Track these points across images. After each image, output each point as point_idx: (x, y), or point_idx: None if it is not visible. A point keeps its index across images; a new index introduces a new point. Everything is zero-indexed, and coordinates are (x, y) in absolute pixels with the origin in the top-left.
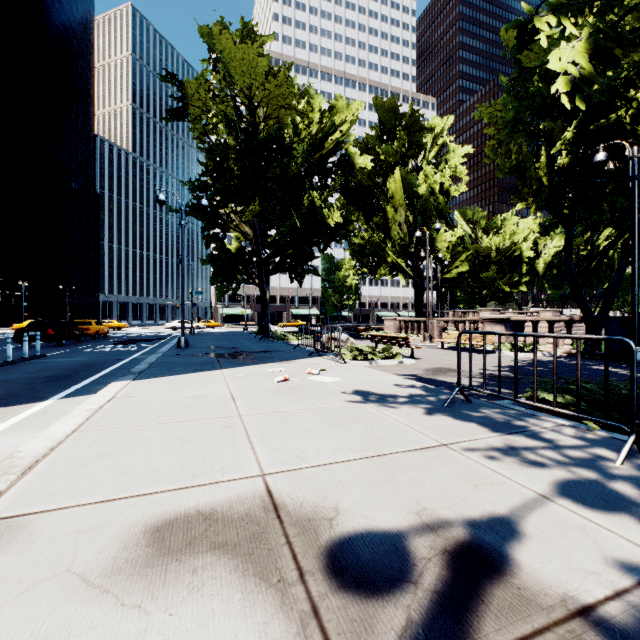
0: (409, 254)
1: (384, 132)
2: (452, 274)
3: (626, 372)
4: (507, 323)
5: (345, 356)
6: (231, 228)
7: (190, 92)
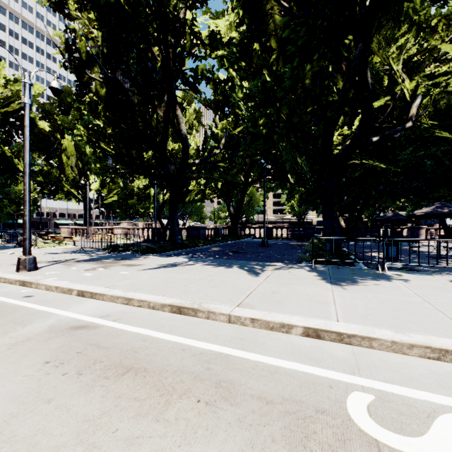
0: (80, 187)
1: (61, 104)
2: (108, 201)
3: (147, 244)
4: (123, 229)
5: (38, 246)
6: None
7: None
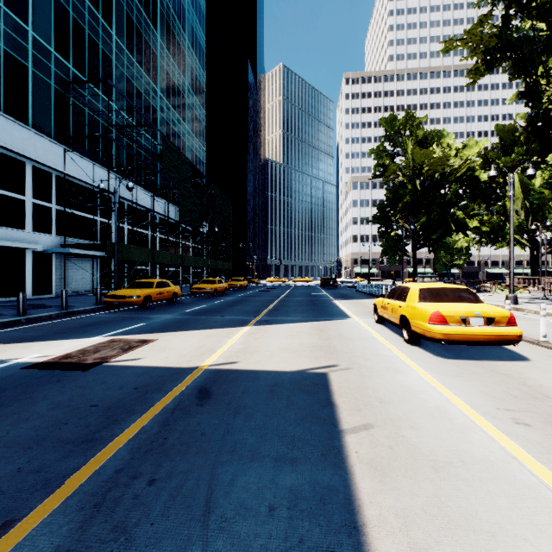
0: (525, 231)
1: (502, 146)
2: None
3: None
4: None
5: (495, 292)
6: (397, 226)
7: (389, 168)
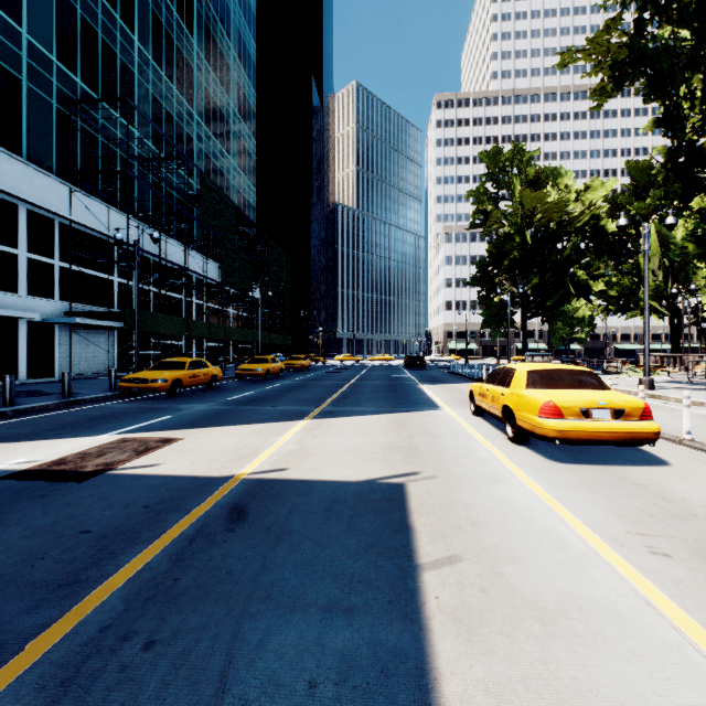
0: (664, 296)
1: (635, 188)
2: None
3: None
4: None
5: (626, 374)
6: (502, 290)
7: (492, 215)
